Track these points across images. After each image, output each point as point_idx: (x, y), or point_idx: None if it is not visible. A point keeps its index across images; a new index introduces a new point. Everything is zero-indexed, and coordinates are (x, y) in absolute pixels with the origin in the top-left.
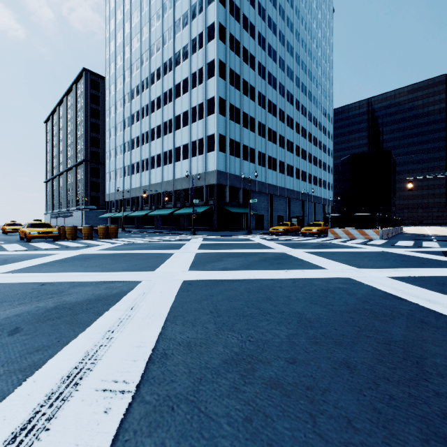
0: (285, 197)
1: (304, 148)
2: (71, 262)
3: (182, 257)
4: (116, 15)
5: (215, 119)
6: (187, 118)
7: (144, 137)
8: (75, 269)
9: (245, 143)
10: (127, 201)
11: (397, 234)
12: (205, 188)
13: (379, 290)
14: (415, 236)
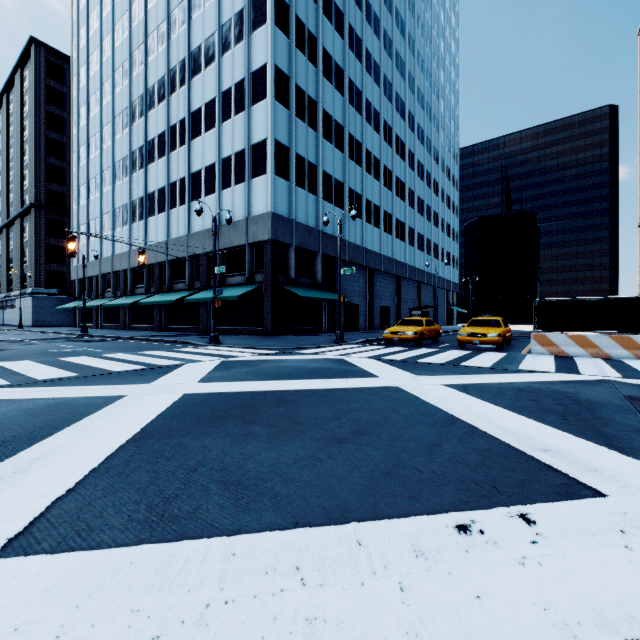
0: (392, 274)
1: (421, 196)
2: None
3: None
4: None
5: (267, 110)
6: (213, 113)
7: (136, 158)
8: None
9: (326, 169)
10: (108, 279)
11: None
12: (248, 250)
13: None
14: None
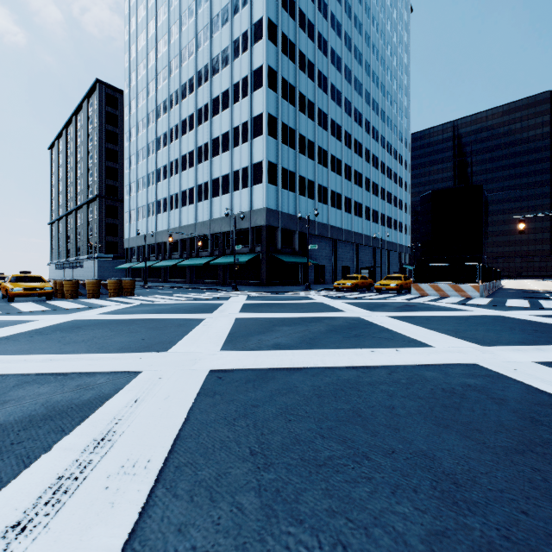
0: (352, 242)
1: (376, 181)
2: (49, 334)
3: (215, 325)
4: (137, 11)
5: (263, 142)
6: (227, 141)
7: (173, 167)
8: (45, 348)
9: (302, 174)
10: (152, 248)
11: (497, 290)
12: (251, 231)
13: (540, 390)
14: (523, 292)
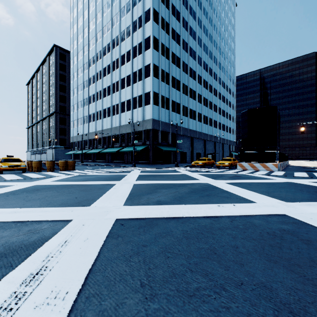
0: (202, 139)
1: (216, 103)
2: (19, 194)
3: (121, 188)
4: (78, 5)
5: (150, 81)
6: (130, 80)
7: (98, 95)
8: (14, 204)
9: (173, 99)
10: (86, 142)
11: (286, 166)
12: (143, 132)
13: None
14: (302, 168)
